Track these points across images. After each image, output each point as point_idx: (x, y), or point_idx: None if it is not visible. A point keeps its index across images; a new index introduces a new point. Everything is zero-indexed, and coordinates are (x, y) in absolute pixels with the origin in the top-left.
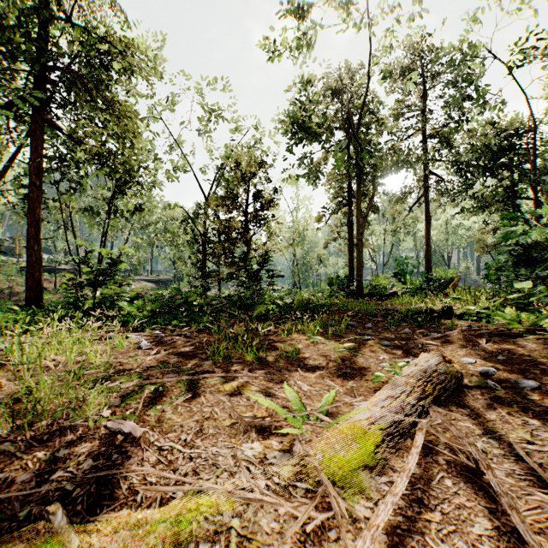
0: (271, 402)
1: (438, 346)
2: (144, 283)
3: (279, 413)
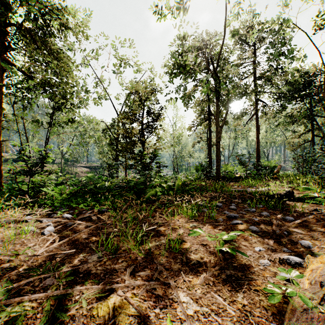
0: None
1: (302, 233)
2: (82, 168)
3: None
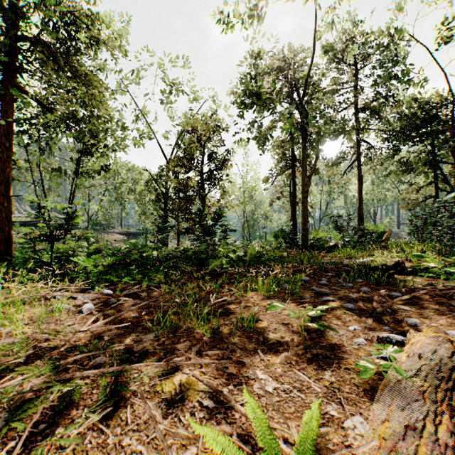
0: (224, 441)
1: (410, 311)
2: (116, 236)
3: None
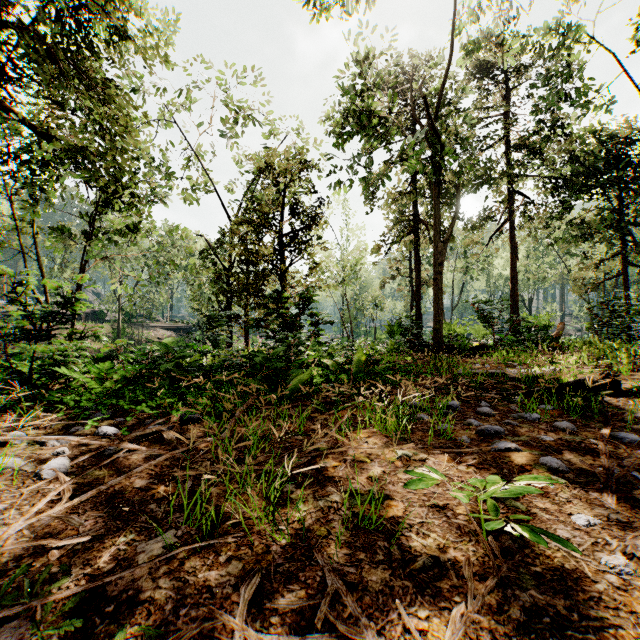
0: None
1: None
2: (161, 331)
3: None
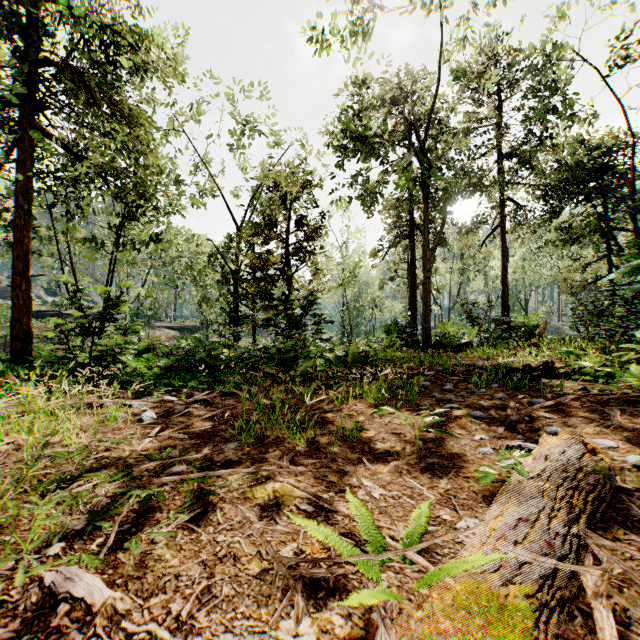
0: (327, 531)
1: (552, 419)
2: (166, 331)
3: (342, 555)
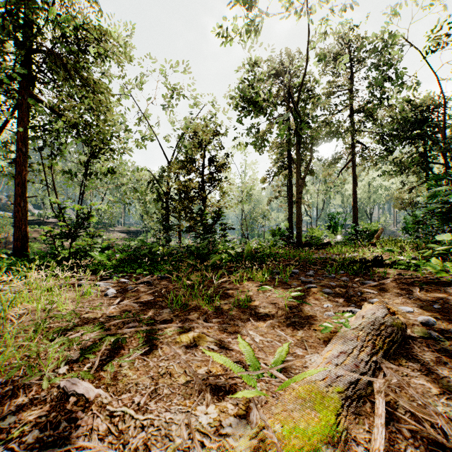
0: (225, 359)
1: (375, 294)
2: (118, 234)
3: (234, 372)
